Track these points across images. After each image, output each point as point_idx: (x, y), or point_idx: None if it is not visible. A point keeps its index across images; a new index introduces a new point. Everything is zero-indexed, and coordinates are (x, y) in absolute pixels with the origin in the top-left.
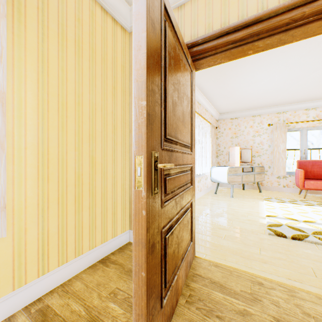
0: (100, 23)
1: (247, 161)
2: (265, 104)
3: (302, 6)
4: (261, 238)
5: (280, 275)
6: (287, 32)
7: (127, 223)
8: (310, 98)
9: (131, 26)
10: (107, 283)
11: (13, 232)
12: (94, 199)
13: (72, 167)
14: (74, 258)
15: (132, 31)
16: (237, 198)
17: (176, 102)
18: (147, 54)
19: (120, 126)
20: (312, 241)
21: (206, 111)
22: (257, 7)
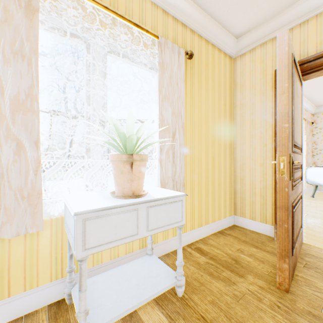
0: (217, 61)
1: None
2: None
3: None
4: None
5: None
6: None
7: (232, 209)
8: None
9: (236, 54)
10: (231, 244)
11: None
12: (214, 188)
13: (203, 164)
14: (204, 225)
15: (236, 57)
16: None
17: (296, 116)
18: (288, 96)
19: (228, 133)
20: None
21: None
22: None
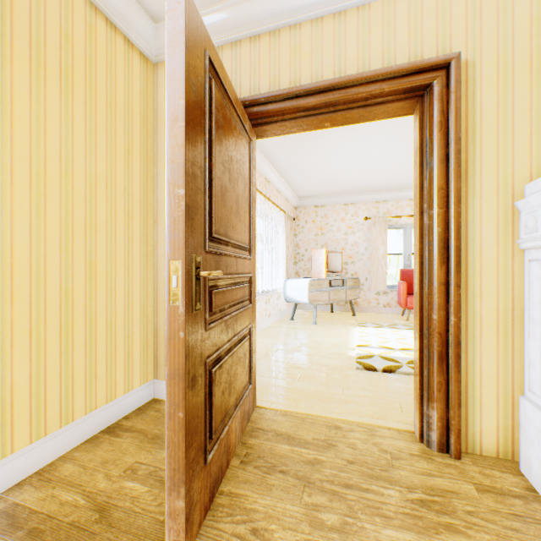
0: (104, 45)
1: (336, 270)
2: (361, 189)
3: (381, 82)
4: (346, 375)
5: (362, 415)
6: (367, 108)
7: (150, 368)
8: None
9: (157, 55)
10: (119, 458)
11: None
12: (94, 332)
13: (55, 278)
14: (58, 429)
15: (159, 63)
16: (322, 325)
17: (227, 187)
18: (186, 128)
19: (138, 212)
20: (405, 372)
21: (278, 193)
22: (334, 69)
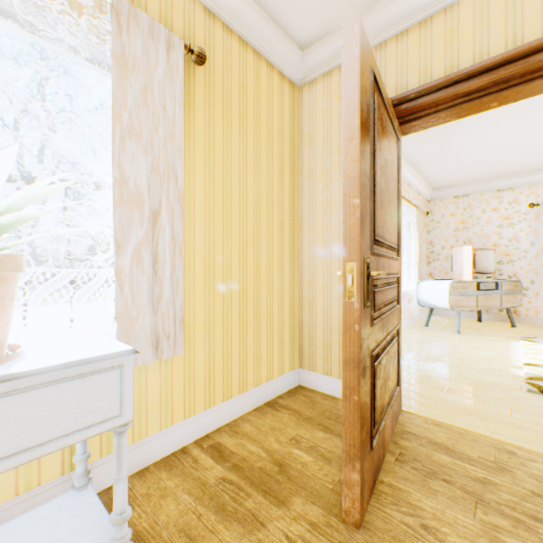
0: (265, 84)
1: (486, 271)
2: (524, 169)
3: None
4: (513, 396)
5: None
6: None
7: (296, 358)
8: None
9: (302, 79)
10: (283, 428)
11: (184, 351)
12: (259, 321)
13: (236, 277)
14: (238, 395)
15: (303, 85)
16: (467, 335)
17: (383, 190)
18: (360, 145)
19: (288, 220)
20: None
21: (408, 187)
22: (505, 40)
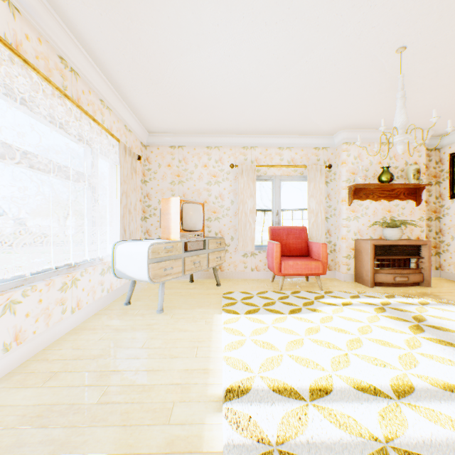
0: None
1: (195, 228)
2: (227, 127)
3: None
4: None
5: None
6: None
7: None
8: (286, 129)
9: None
10: None
11: None
12: None
13: None
14: None
15: None
16: (171, 313)
17: None
18: None
19: None
20: None
21: (104, 106)
22: None
